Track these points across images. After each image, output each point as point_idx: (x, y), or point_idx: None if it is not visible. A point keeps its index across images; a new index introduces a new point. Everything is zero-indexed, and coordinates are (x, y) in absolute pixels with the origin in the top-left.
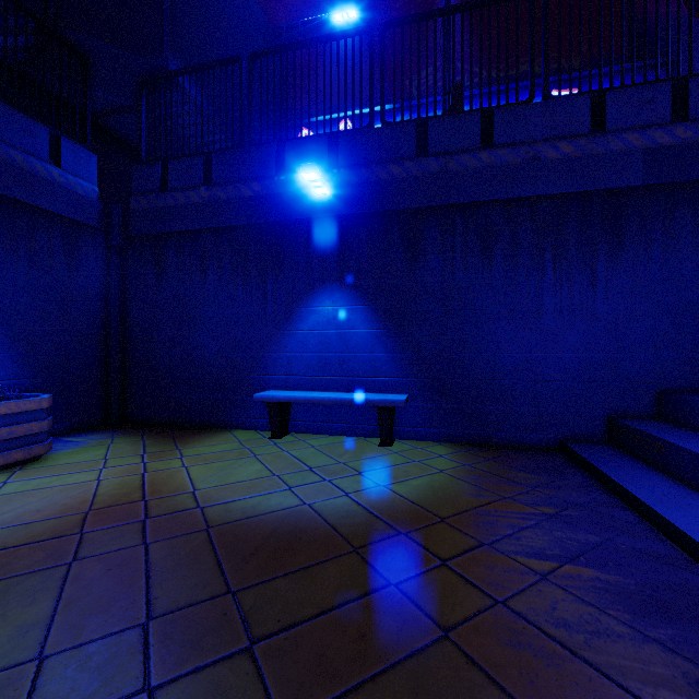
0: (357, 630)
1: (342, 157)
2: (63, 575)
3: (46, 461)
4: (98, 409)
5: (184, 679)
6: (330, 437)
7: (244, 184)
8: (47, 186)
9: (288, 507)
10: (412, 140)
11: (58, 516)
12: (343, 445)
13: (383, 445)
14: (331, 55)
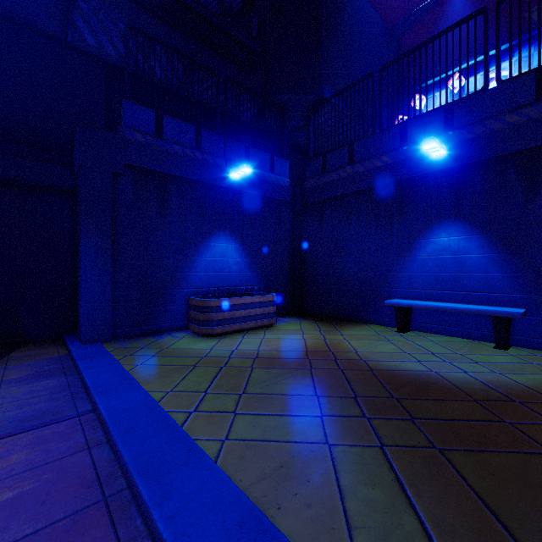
0: (479, 432)
1: (456, 121)
2: (310, 372)
3: (275, 327)
4: (289, 304)
5: (381, 419)
6: (445, 337)
7: (375, 158)
8: (270, 185)
9: (420, 370)
10: (530, 88)
11: (294, 350)
12: (458, 343)
13: (498, 348)
14: (446, 44)
